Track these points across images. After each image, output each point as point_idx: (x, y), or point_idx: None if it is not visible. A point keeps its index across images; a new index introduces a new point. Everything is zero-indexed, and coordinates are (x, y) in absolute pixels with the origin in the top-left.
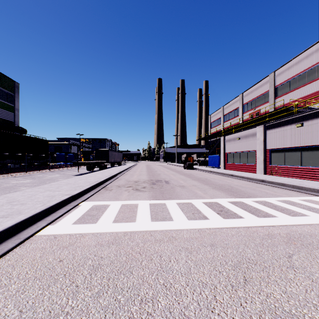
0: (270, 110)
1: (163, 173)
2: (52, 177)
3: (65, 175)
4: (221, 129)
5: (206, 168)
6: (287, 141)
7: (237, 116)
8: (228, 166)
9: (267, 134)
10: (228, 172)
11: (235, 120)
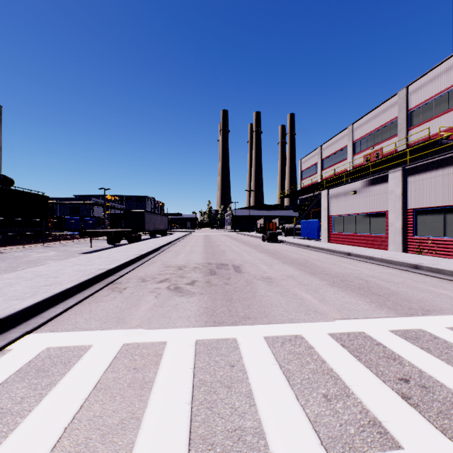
0: (400, 148)
1: (230, 249)
2: (40, 256)
3: (65, 253)
4: (318, 181)
5: (297, 240)
6: (452, 194)
7: (344, 160)
8: (335, 238)
9: (410, 184)
10: (339, 248)
11: (342, 165)
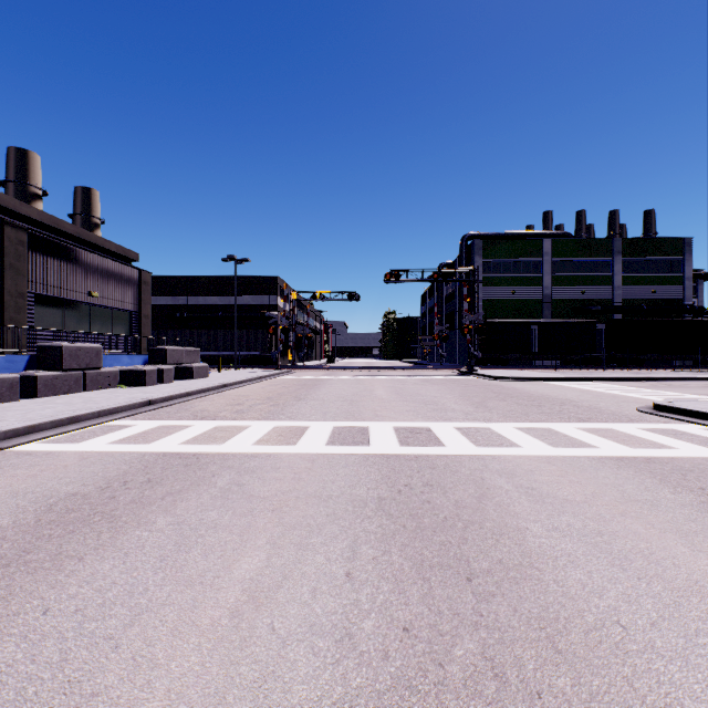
0: None
1: None
2: None
3: None
4: None
5: None
6: None
7: None
8: None
9: None
10: None
11: None
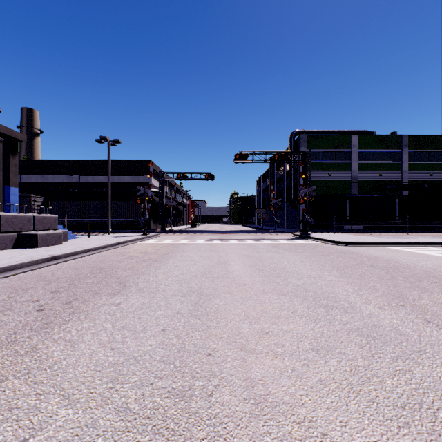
0: None
1: None
2: None
3: None
4: None
5: None
6: None
7: None
8: None
9: None
10: None
11: None
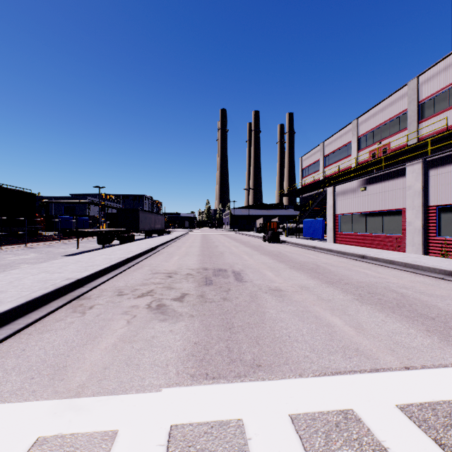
0: (411, 142)
1: (229, 250)
2: (16, 259)
3: (47, 255)
4: (320, 179)
5: (300, 240)
6: None
7: (348, 157)
8: (342, 238)
9: (432, 177)
10: (350, 250)
11: (348, 161)
